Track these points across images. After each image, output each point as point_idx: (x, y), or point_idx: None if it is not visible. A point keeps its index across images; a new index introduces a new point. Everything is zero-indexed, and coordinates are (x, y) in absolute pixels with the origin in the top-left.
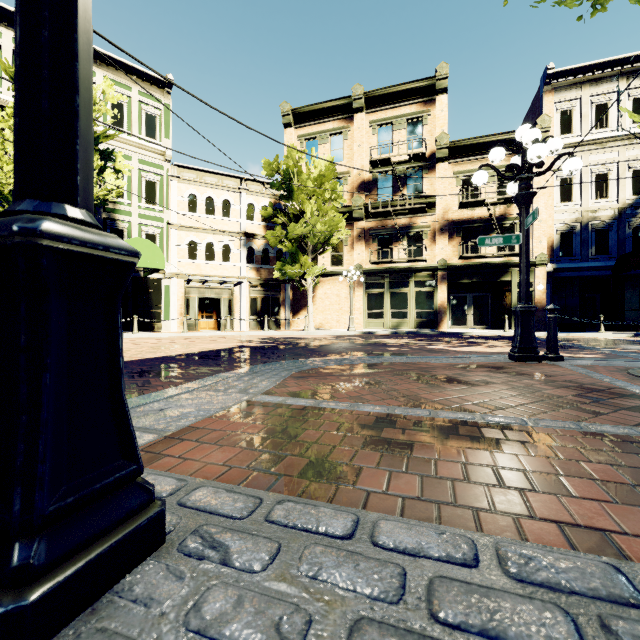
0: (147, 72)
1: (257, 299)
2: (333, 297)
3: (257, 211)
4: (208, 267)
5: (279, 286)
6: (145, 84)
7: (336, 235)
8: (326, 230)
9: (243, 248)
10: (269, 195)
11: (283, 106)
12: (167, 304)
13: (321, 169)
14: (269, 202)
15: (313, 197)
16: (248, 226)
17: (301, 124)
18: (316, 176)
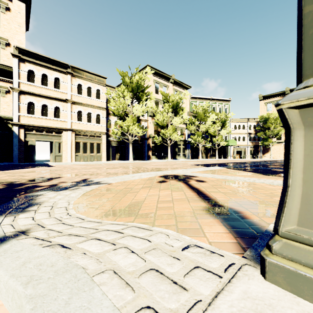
0: (226, 99)
1: (251, 150)
2: (277, 149)
3: (252, 126)
4: (239, 143)
5: (258, 146)
6: (225, 101)
7: (280, 132)
8: (277, 132)
9: (248, 137)
10: (255, 121)
11: (259, 95)
12: (229, 152)
13: (276, 117)
14: (259, 126)
15: (273, 123)
16: (249, 131)
17: (265, 99)
18: (274, 119)
